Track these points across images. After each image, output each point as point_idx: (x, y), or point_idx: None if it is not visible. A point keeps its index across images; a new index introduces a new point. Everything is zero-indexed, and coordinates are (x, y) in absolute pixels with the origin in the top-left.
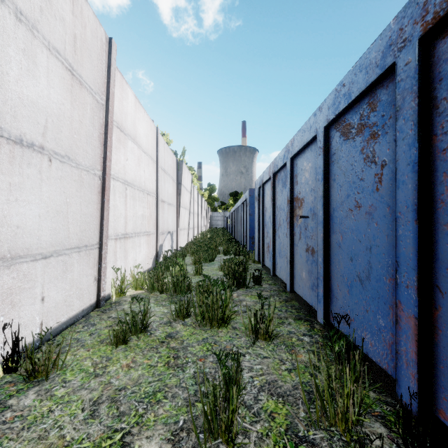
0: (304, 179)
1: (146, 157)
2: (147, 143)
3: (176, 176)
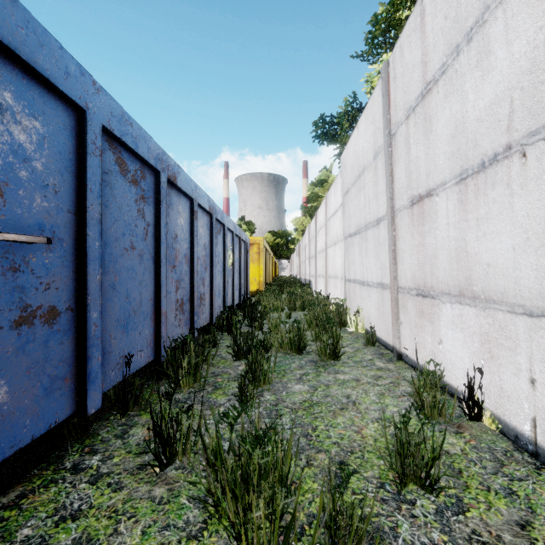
0: (3, 133)
1: None
2: None
3: None
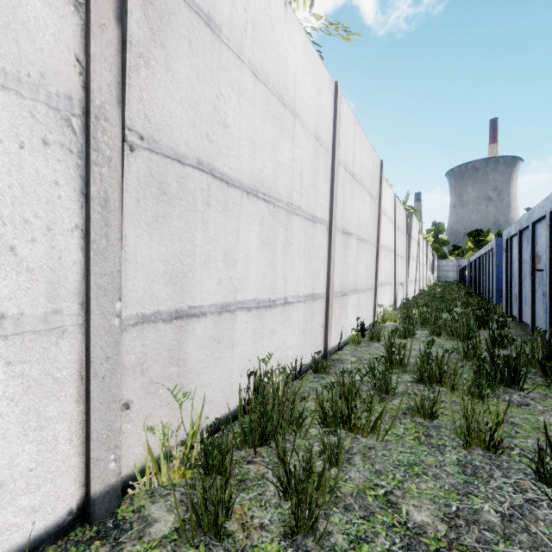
0: (541, 242)
1: (389, 222)
2: (390, 210)
3: (406, 228)
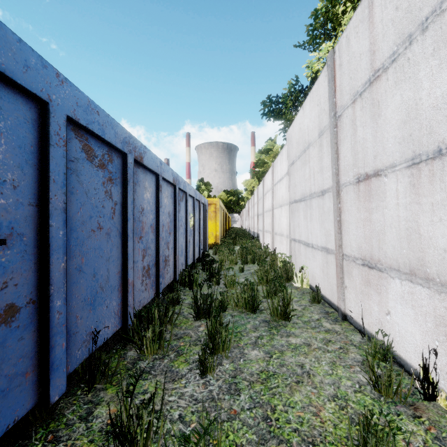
0: None
1: None
2: None
3: None
